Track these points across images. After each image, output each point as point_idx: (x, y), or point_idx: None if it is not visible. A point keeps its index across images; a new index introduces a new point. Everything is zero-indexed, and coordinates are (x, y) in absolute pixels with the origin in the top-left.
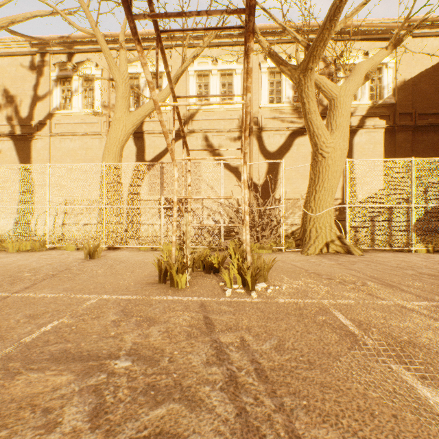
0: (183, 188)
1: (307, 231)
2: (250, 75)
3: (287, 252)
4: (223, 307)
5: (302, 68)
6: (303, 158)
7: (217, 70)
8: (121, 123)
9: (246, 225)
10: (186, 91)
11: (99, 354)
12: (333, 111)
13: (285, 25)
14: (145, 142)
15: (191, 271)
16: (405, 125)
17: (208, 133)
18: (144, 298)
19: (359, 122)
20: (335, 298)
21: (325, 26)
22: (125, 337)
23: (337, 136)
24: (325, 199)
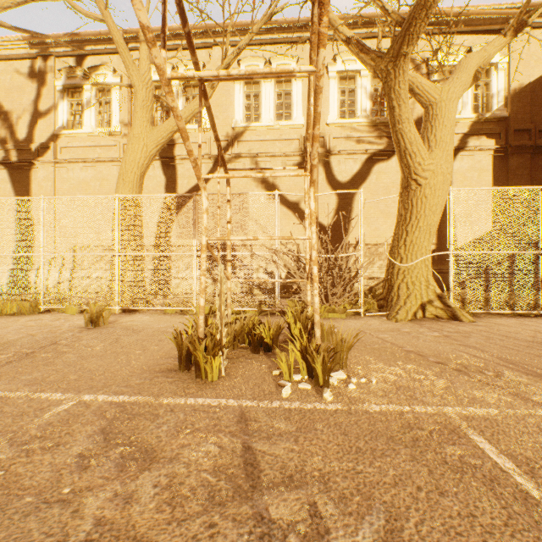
0: (218, 226)
1: (394, 288)
2: (325, 9)
3: (367, 316)
4: (278, 423)
5: (391, 55)
6: (384, 191)
7: None
8: (140, 141)
9: (314, 281)
10: (231, 103)
11: None
12: (431, 121)
13: None
14: (176, 170)
15: (231, 348)
16: (522, 145)
17: (259, 158)
18: (148, 400)
19: (460, 142)
20: (464, 404)
21: None
22: (85, 504)
23: (437, 156)
24: (420, 244)
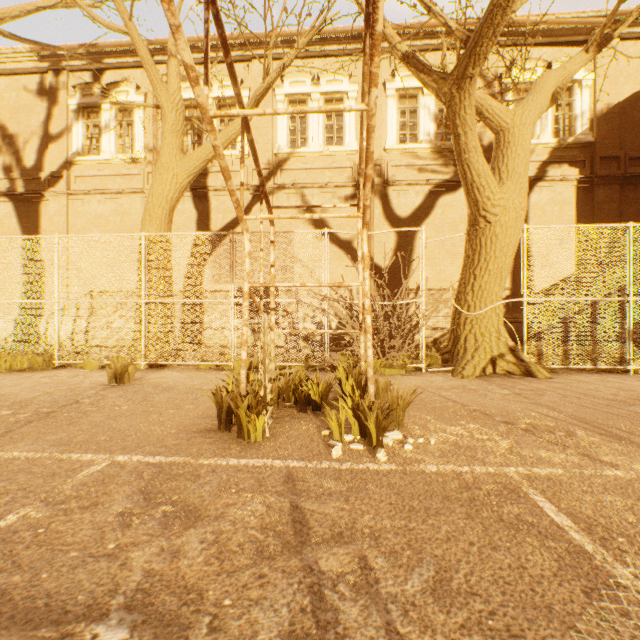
0: (261, 271)
1: (461, 339)
2: (377, 50)
3: (430, 372)
4: (328, 483)
5: (455, 77)
6: (451, 227)
7: (320, 94)
8: (169, 171)
9: (367, 332)
10: (273, 126)
11: (69, 604)
12: (503, 150)
13: (429, 3)
14: (210, 203)
15: (275, 407)
16: (610, 175)
17: (306, 189)
18: (188, 461)
19: (538, 171)
20: (528, 464)
21: (497, 1)
22: (132, 558)
23: (509, 189)
24: (490, 290)
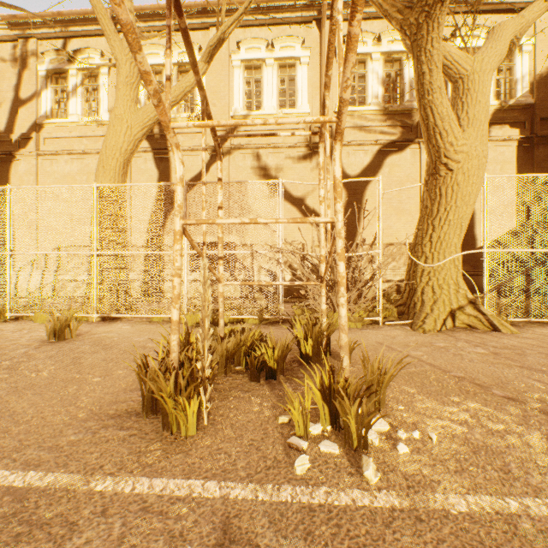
0: (203, 209)
1: (417, 292)
2: None
3: (387, 325)
4: None
5: (424, 3)
6: (398, 185)
7: (274, 60)
8: (123, 123)
9: (340, 284)
10: (230, 90)
11: None
12: (462, 97)
13: None
14: (170, 163)
15: (222, 373)
16: None
17: (261, 149)
18: (73, 483)
19: None
20: None
21: None
22: None
23: (471, 136)
24: (449, 241)
